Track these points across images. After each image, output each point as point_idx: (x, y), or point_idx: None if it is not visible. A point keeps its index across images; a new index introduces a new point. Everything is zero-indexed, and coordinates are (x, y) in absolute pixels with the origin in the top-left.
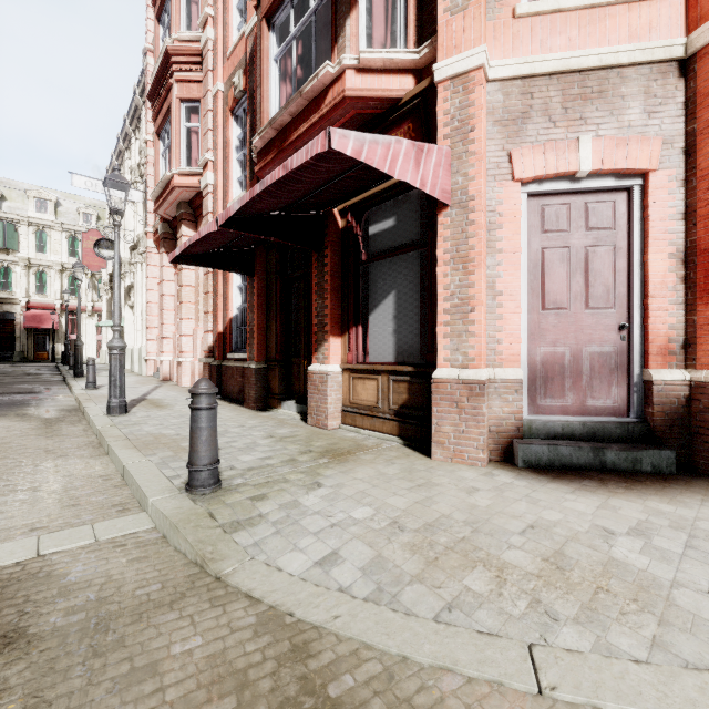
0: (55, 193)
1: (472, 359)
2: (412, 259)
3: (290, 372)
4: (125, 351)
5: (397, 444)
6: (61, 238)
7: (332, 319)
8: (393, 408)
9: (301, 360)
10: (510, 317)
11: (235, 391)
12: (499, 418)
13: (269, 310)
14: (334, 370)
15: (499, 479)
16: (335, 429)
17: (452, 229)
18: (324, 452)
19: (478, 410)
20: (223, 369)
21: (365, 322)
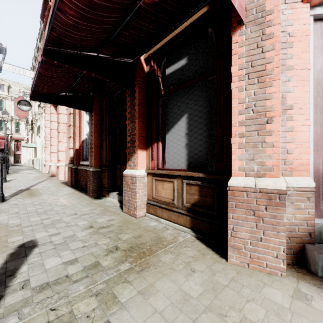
0: (8, 81)
1: (268, 168)
2: (201, 87)
3: (115, 174)
4: (37, 160)
5: (190, 236)
6: (11, 104)
7: (140, 137)
8: (186, 205)
9: (121, 166)
10: (299, 129)
11: (84, 184)
12: (291, 223)
13: (102, 134)
14: (140, 174)
15: (320, 307)
16: (141, 217)
17: (247, 46)
18: (128, 250)
19: (277, 219)
20: (78, 171)
21: (163, 140)
